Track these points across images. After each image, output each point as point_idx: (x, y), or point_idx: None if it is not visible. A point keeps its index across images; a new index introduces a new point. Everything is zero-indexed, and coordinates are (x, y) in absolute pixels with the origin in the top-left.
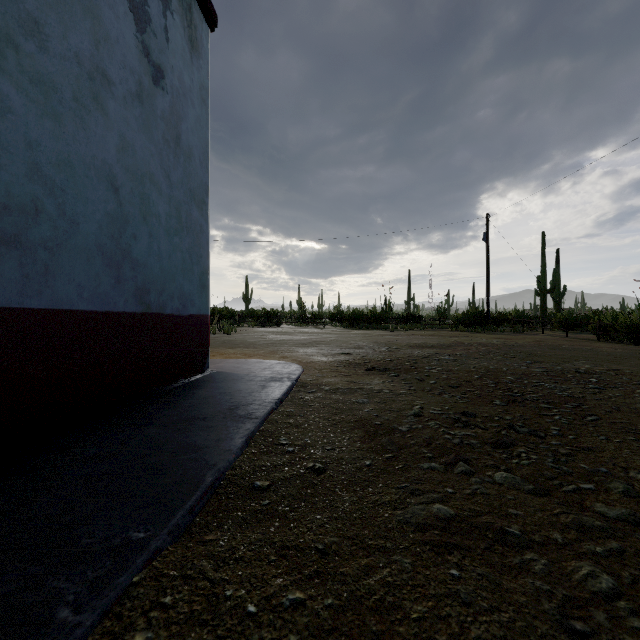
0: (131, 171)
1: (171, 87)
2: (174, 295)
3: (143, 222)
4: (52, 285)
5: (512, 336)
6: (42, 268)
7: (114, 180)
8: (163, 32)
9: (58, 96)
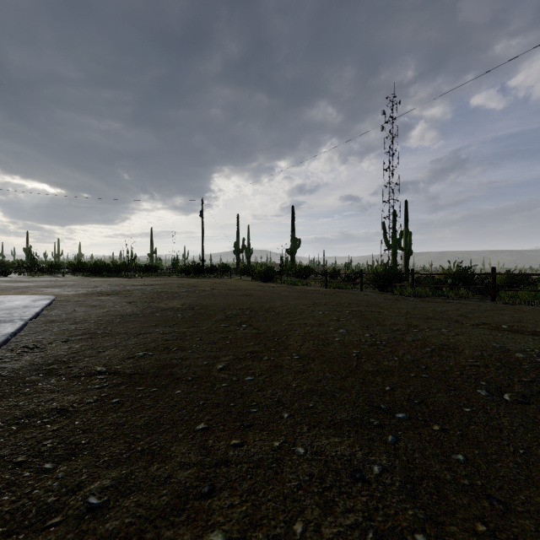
0: None
1: None
2: None
3: None
4: None
5: (212, 280)
6: None
7: None
8: None
9: None
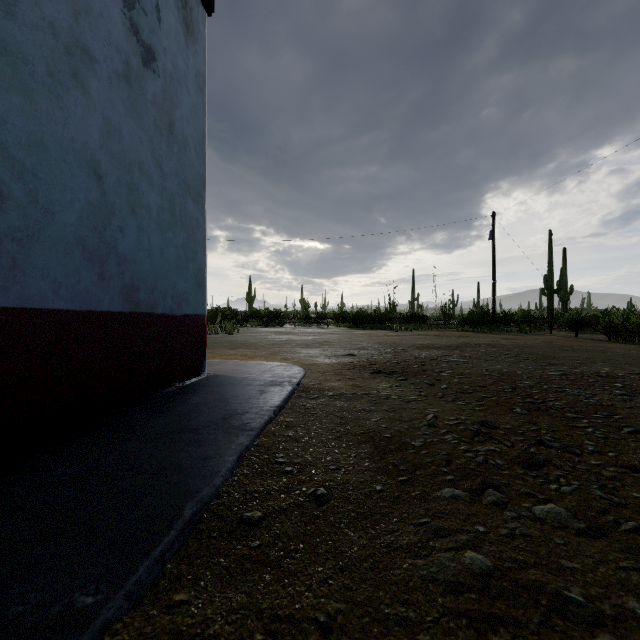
0: (117, 158)
1: (163, 71)
2: (167, 293)
3: (131, 214)
4: (21, 281)
5: (519, 336)
6: (9, 261)
7: (97, 167)
8: (154, 11)
9: (29, 69)
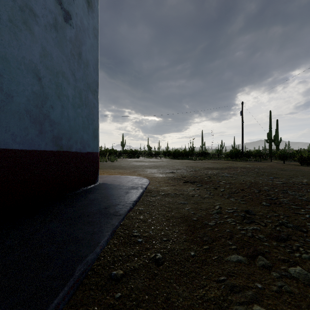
0: (50, 69)
1: (75, 25)
2: (77, 141)
3: (58, 99)
4: None
5: (255, 163)
6: None
7: (38, 73)
8: None
9: None
